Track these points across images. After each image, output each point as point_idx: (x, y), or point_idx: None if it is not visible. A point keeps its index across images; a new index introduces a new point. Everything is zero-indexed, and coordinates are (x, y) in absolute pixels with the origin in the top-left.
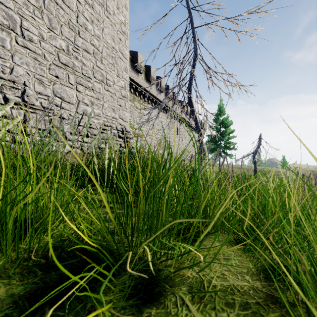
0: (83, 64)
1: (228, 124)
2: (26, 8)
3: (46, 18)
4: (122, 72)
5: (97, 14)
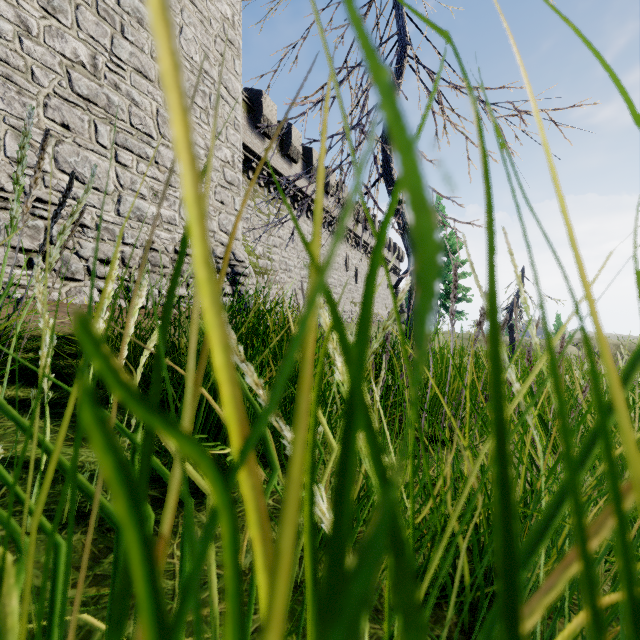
0: (133, 103)
1: (453, 248)
2: None
3: None
4: (226, 129)
5: None
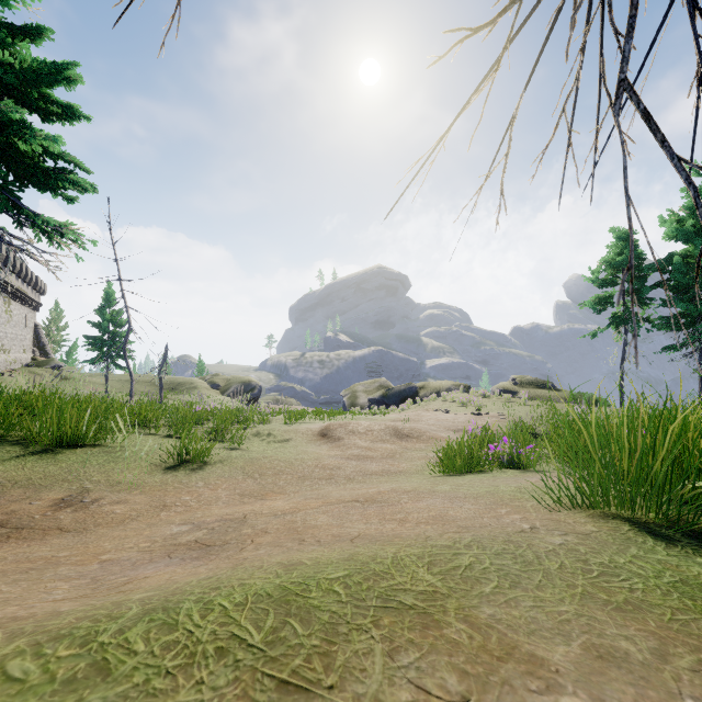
0: None
1: (122, 324)
2: None
3: None
4: None
5: None
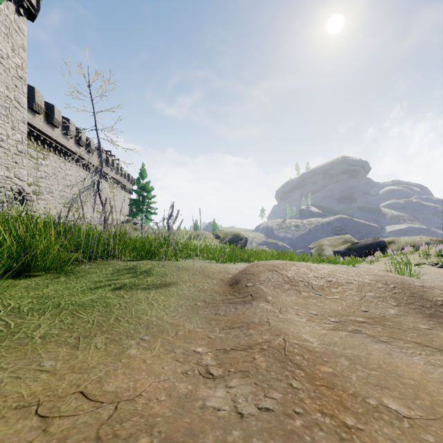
0: None
1: (149, 190)
2: None
3: None
4: (18, 124)
5: None
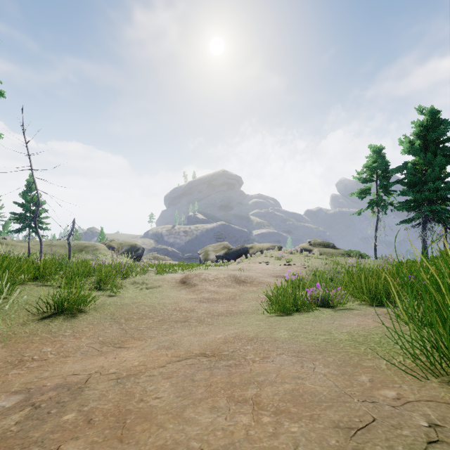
0: None
1: (41, 204)
2: None
3: None
4: None
5: None
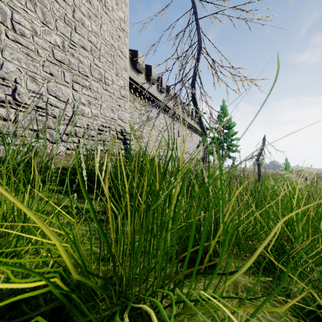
0: (80, 62)
1: (230, 126)
2: (18, 0)
3: (40, 11)
4: (121, 71)
5: (95, 9)
